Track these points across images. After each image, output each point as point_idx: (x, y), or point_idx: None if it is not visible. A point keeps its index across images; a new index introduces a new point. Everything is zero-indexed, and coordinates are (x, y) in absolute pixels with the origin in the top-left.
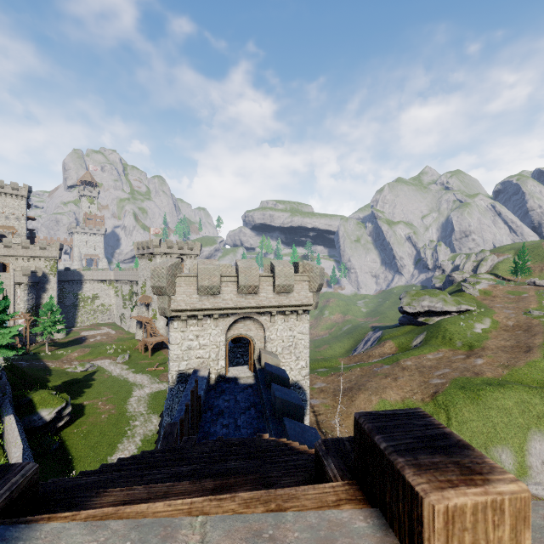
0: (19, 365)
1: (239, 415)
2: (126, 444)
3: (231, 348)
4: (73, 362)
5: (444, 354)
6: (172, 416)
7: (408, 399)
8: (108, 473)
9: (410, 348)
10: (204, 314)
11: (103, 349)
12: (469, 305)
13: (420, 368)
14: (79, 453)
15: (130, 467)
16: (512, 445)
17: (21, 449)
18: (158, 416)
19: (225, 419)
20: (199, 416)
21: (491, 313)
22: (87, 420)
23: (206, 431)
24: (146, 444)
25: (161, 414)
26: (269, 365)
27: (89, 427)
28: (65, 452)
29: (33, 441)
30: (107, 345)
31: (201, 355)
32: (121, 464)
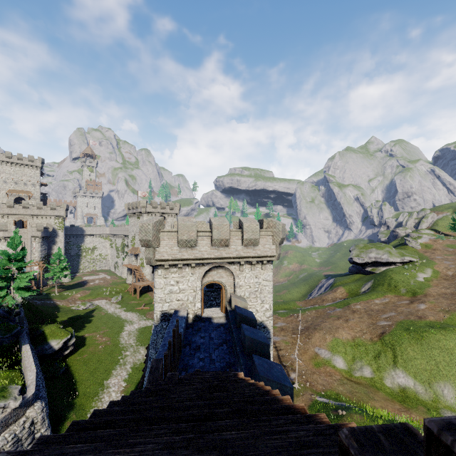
0: (35, 303)
1: (213, 350)
2: (119, 371)
3: (205, 292)
4: (77, 301)
5: (389, 299)
6: (156, 349)
7: (358, 339)
8: (98, 431)
9: (359, 294)
10: (183, 263)
11: (100, 291)
12: (412, 257)
13: (368, 311)
14: (81, 377)
15: (120, 418)
16: (454, 382)
17: (35, 373)
18: (145, 348)
19: (201, 353)
20: (179, 350)
21: (432, 264)
22: (88, 349)
23: (185, 363)
24: (135, 371)
25: (148, 346)
26: (238, 308)
27: (89, 356)
28: (70, 376)
29: (45, 366)
30: (104, 288)
31: (181, 298)
32: (112, 410)
